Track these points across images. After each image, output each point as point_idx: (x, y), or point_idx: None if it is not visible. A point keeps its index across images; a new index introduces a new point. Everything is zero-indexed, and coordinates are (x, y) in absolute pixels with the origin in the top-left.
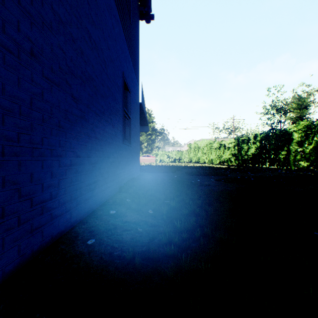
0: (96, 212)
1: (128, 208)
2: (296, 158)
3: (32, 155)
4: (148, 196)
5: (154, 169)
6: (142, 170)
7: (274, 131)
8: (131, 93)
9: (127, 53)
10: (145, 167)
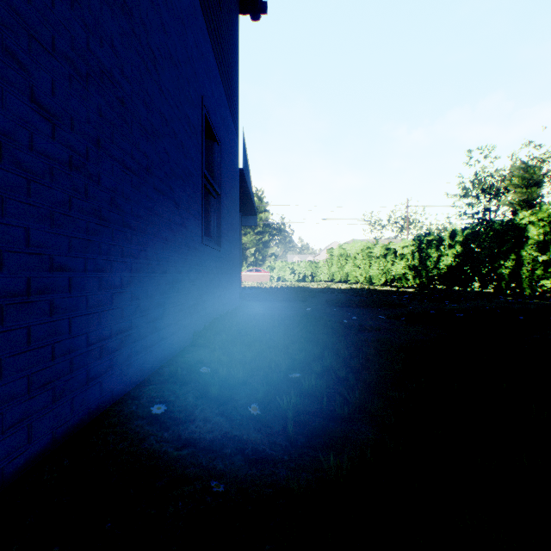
0: (121, 406)
1: (201, 395)
2: (535, 274)
3: None
4: (251, 357)
5: (267, 294)
6: (245, 297)
7: (490, 225)
8: (221, 145)
9: (213, 64)
10: (251, 290)
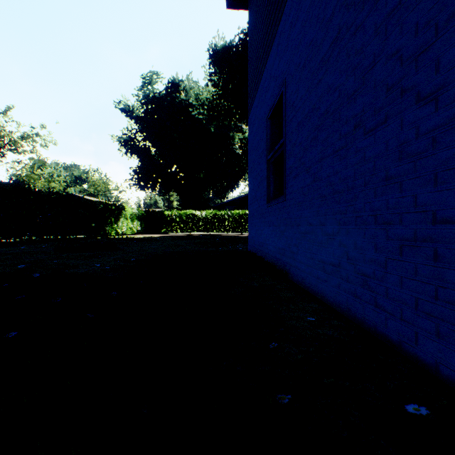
0: None
1: None
2: None
3: (356, 223)
4: None
5: None
6: None
7: None
8: None
9: None
10: None
